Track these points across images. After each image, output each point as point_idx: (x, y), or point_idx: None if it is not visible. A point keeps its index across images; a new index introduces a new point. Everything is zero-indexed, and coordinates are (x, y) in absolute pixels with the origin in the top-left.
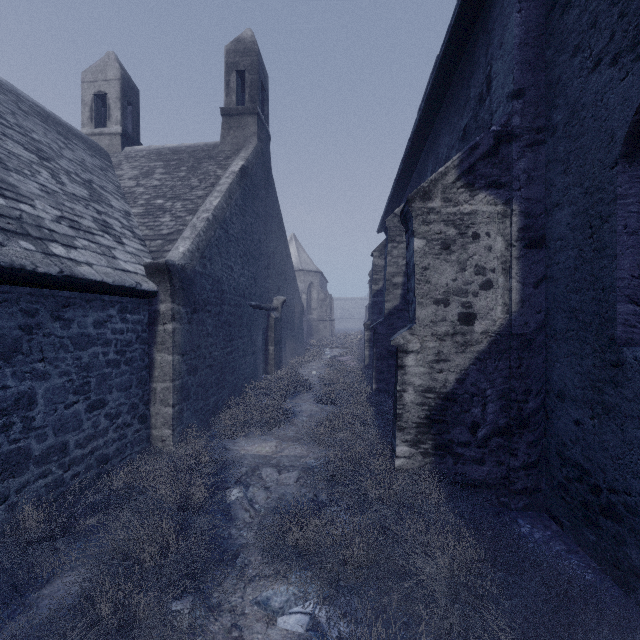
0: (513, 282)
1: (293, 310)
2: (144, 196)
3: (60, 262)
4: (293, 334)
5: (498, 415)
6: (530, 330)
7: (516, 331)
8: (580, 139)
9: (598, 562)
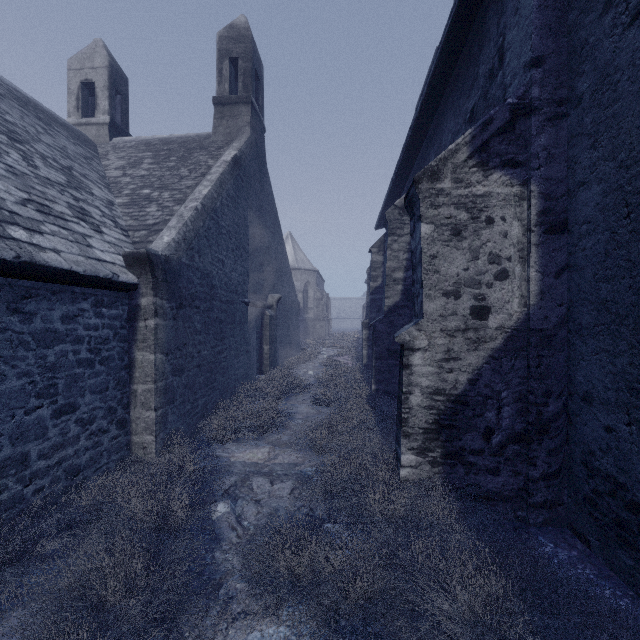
0: (532, 271)
1: (289, 308)
2: (130, 186)
3: (18, 246)
4: (289, 333)
5: (515, 420)
6: (550, 325)
7: (535, 326)
8: (613, 106)
9: (637, 590)
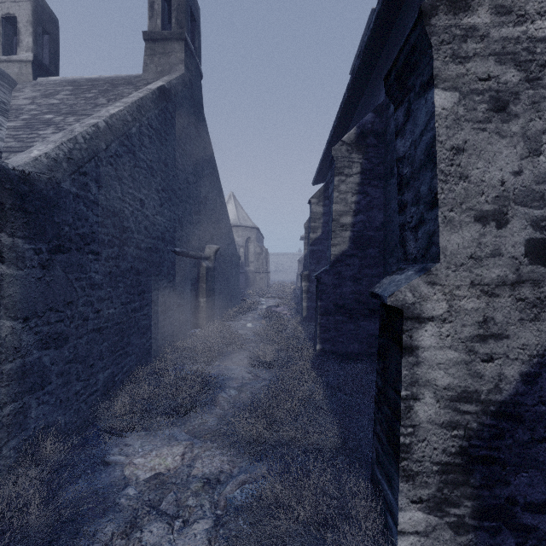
0: None
1: (228, 260)
2: (32, 112)
3: None
4: (228, 285)
5: None
6: None
7: None
8: None
9: None
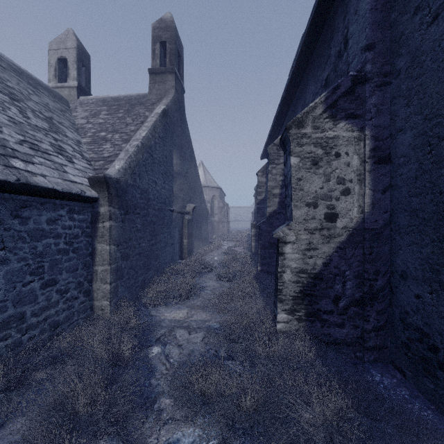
0: (366, 189)
1: (201, 214)
2: (92, 130)
3: (18, 173)
4: (201, 231)
5: (354, 290)
6: (379, 226)
7: (368, 226)
8: (420, 78)
9: (436, 405)
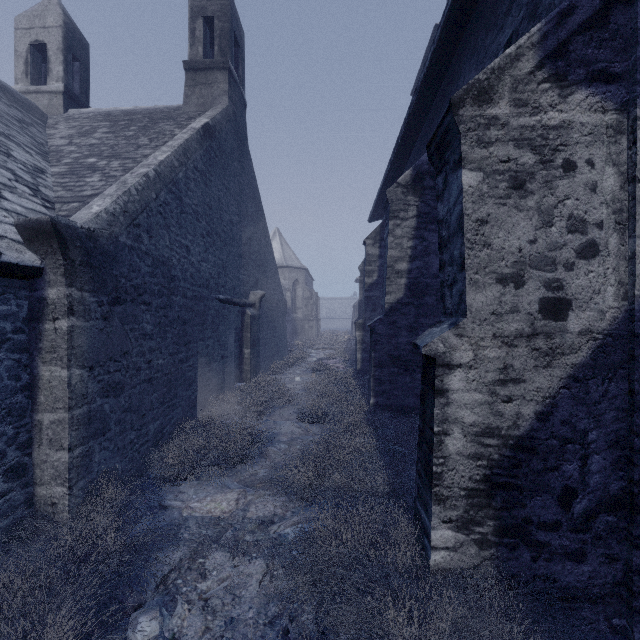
0: (638, 244)
1: (274, 307)
2: (73, 154)
3: None
4: (274, 334)
5: (608, 475)
6: None
7: None
8: None
9: None
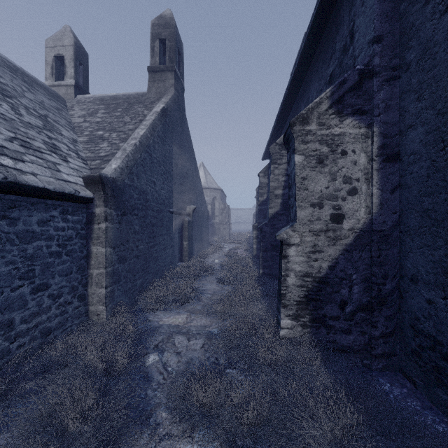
0: (374, 189)
1: (201, 216)
2: (89, 129)
3: (6, 171)
4: (201, 233)
5: (362, 295)
6: (387, 227)
7: (376, 228)
8: (432, 70)
9: None
